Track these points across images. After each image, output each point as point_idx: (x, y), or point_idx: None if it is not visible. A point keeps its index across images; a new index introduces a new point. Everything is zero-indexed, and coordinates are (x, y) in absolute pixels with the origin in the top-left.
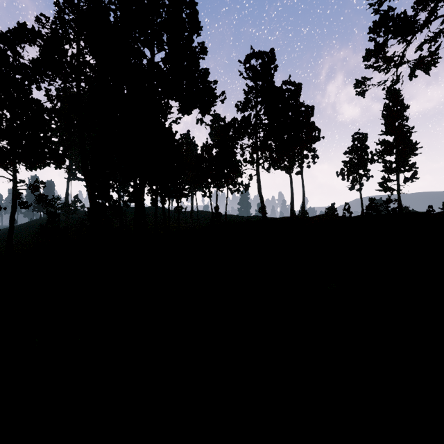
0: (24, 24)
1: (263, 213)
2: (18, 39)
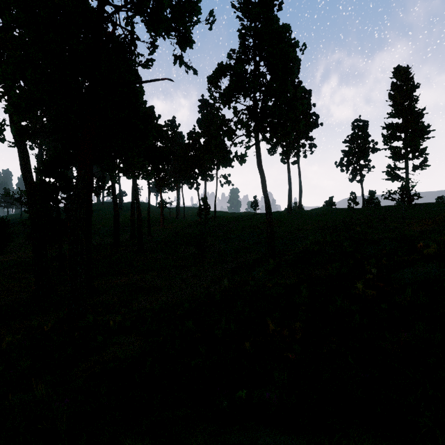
0: None
1: (265, 193)
2: None
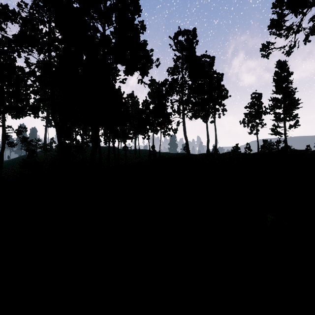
0: (6, 6)
1: (188, 150)
2: (1, 17)
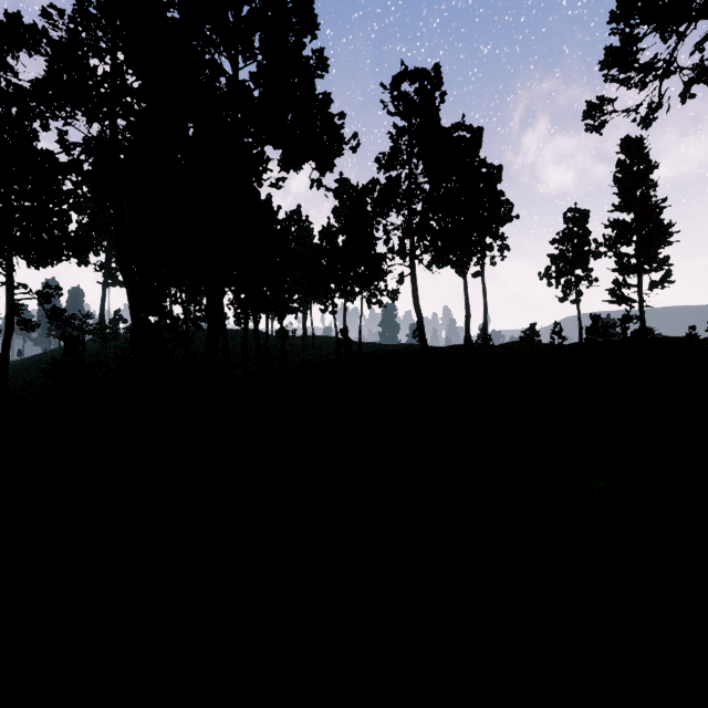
0: (17, 16)
1: (422, 338)
2: (6, 42)
